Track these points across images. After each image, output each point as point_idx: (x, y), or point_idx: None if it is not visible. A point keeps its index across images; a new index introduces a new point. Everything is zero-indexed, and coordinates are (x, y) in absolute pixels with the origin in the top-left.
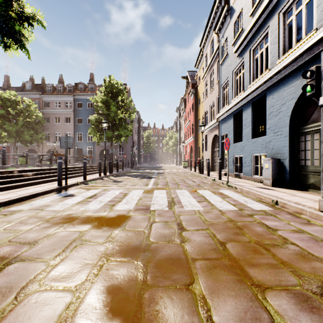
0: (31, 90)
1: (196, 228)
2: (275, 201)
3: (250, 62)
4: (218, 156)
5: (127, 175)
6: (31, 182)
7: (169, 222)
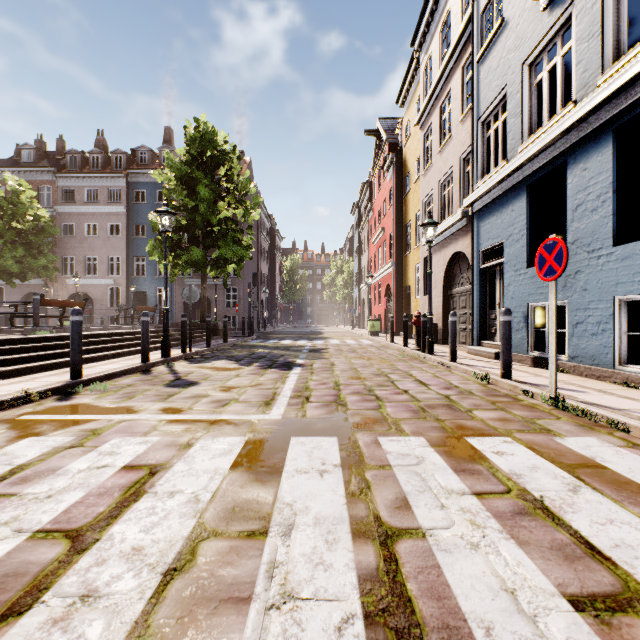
0: (33, 164)
1: None
2: None
3: (604, 2)
4: (471, 305)
5: (228, 358)
6: None
7: None
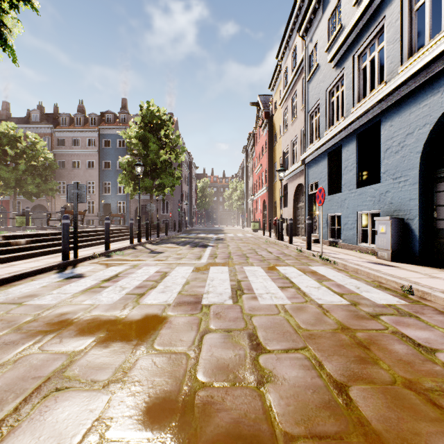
0: (38, 122)
1: (283, 347)
2: (409, 288)
3: (354, 74)
4: (304, 214)
5: (172, 243)
6: (22, 254)
7: (234, 332)
